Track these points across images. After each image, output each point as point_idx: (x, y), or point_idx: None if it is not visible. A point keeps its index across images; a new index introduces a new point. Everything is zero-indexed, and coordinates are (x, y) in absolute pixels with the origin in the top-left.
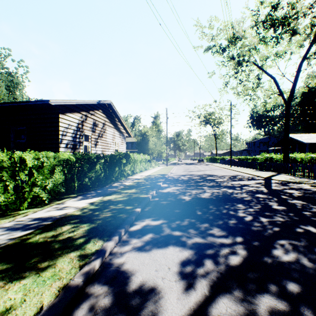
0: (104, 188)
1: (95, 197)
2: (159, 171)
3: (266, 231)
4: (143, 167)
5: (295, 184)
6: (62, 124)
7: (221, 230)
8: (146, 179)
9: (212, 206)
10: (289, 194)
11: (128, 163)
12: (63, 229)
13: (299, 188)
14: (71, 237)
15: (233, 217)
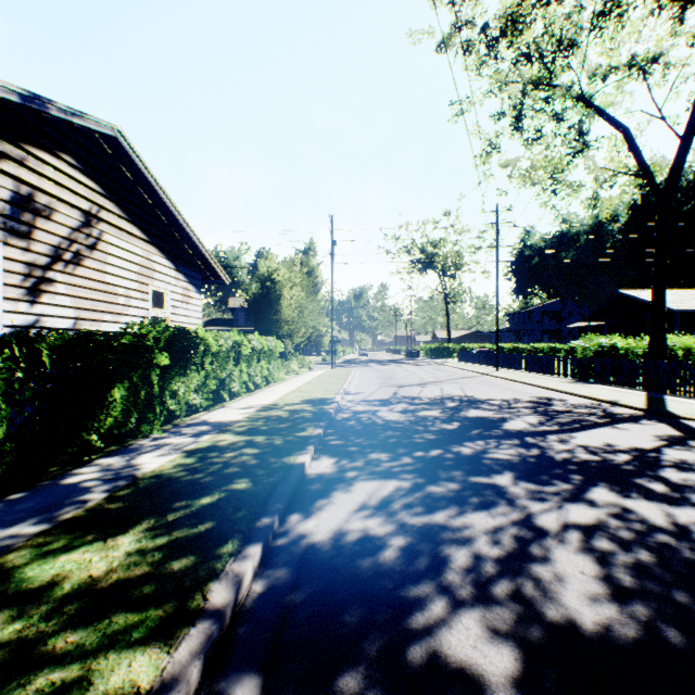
0: None
1: None
2: (309, 387)
3: None
4: (260, 374)
5: None
6: None
7: None
8: (251, 431)
9: None
10: None
11: (191, 366)
12: None
13: None
14: None
15: None
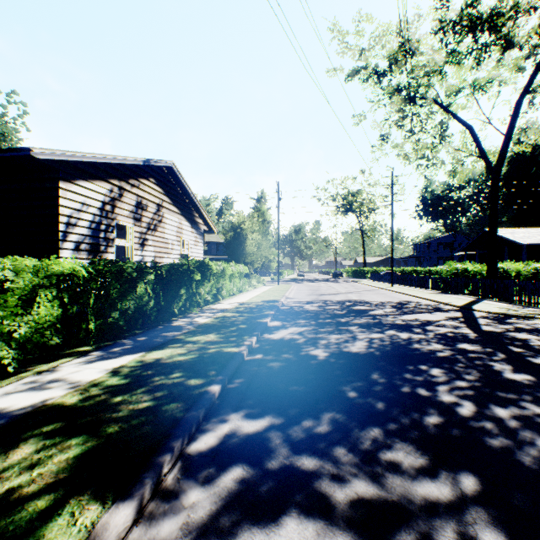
0: (154, 331)
1: (128, 354)
2: (264, 294)
3: (526, 451)
4: (235, 286)
5: (521, 321)
6: (66, 201)
7: (414, 451)
8: (239, 312)
9: (377, 375)
10: (523, 343)
11: (205, 280)
12: (10, 459)
13: (535, 330)
14: (16, 490)
15: (432, 408)
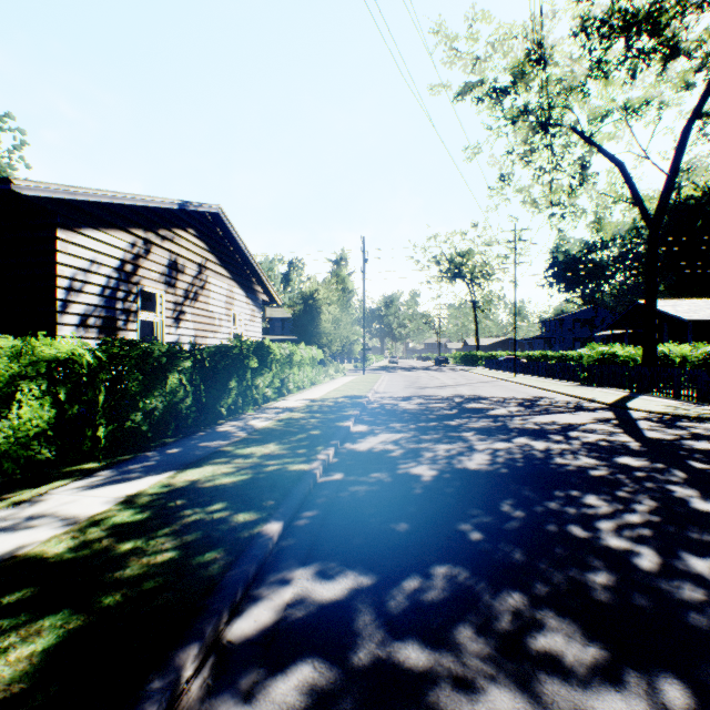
0: (192, 439)
1: (150, 475)
2: (345, 388)
3: None
4: (306, 377)
5: (697, 424)
6: (67, 257)
7: (581, 634)
8: (311, 412)
9: (509, 505)
10: (707, 457)
11: (265, 369)
12: None
13: None
14: None
15: (596, 558)
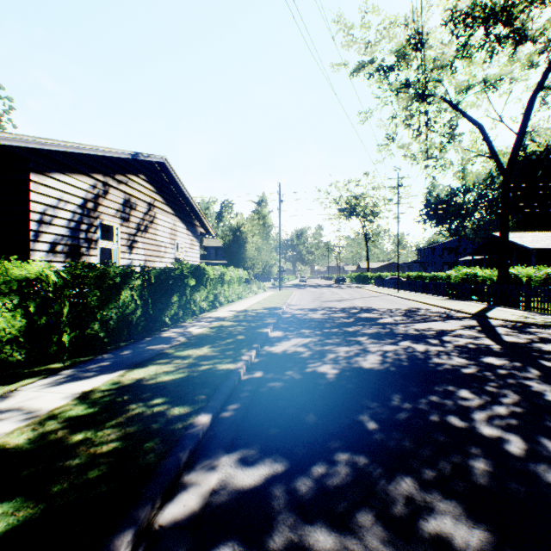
0: (141, 343)
1: (104, 373)
2: (265, 301)
3: None
4: (234, 293)
5: (543, 330)
6: (39, 196)
7: (466, 517)
8: (238, 320)
9: (398, 398)
10: None
11: (201, 286)
12: None
13: None
14: None
15: (473, 445)
